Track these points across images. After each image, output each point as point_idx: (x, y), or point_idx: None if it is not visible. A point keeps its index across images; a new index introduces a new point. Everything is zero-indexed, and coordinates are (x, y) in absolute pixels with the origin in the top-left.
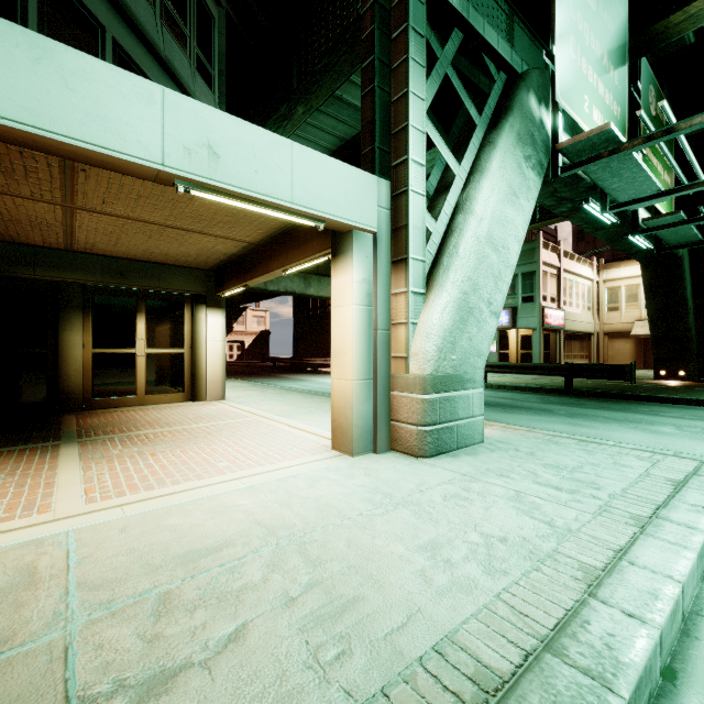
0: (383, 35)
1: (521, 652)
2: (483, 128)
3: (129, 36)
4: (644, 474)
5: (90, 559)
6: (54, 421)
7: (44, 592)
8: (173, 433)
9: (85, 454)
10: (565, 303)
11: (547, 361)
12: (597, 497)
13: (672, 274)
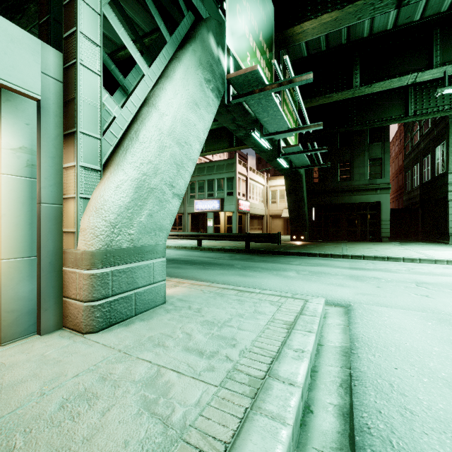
0: None
1: None
2: (173, 47)
3: None
4: (271, 320)
5: None
6: None
7: None
8: None
9: None
10: (250, 197)
11: (241, 231)
12: (230, 358)
13: (298, 184)
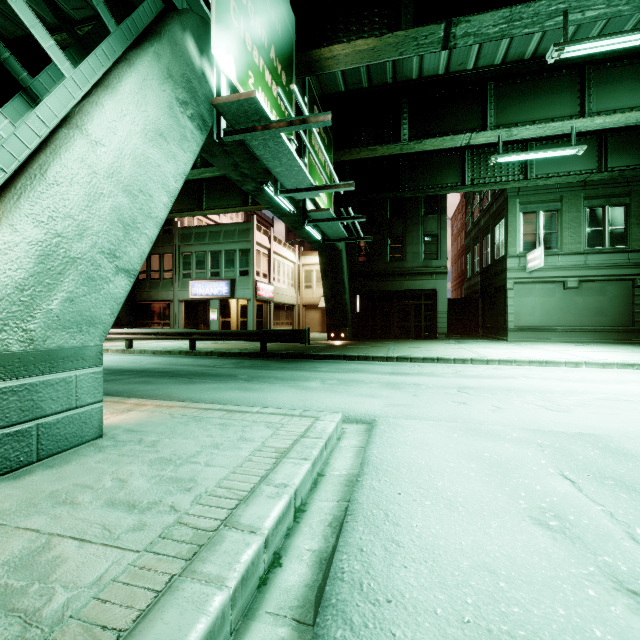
0: None
1: None
2: (123, 42)
3: None
4: (258, 448)
5: None
6: None
7: None
8: None
9: None
10: (275, 279)
11: (261, 327)
12: (176, 508)
13: (337, 262)
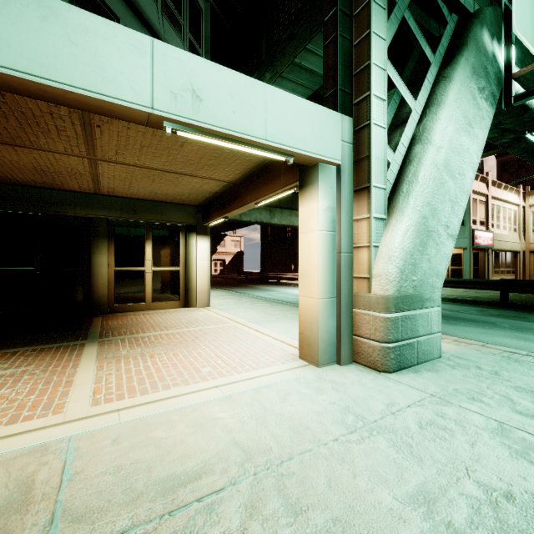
0: None
1: None
2: (436, 65)
3: (137, 25)
4: None
5: (81, 475)
6: (86, 322)
7: (32, 517)
8: (169, 336)
9: (101, 354)
10: (493, 225)
11: (476, 275)
12: None
13: None
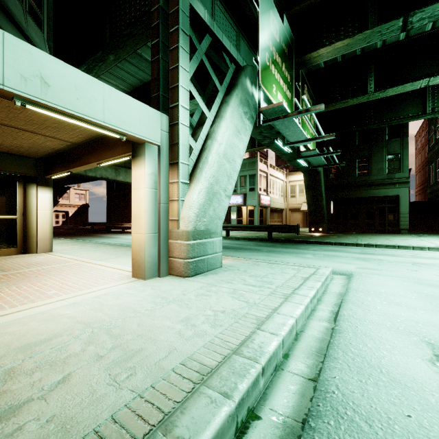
0: (165, 28)
1: (222, 356)
2: (223, 93)
3: None
4: (293, 276)
5: None
6: None
7: None
8: (8, 276)
9: None
10: (271, 192)
11: (262, 224)
12: (271, 288)
13: (316, 180)
